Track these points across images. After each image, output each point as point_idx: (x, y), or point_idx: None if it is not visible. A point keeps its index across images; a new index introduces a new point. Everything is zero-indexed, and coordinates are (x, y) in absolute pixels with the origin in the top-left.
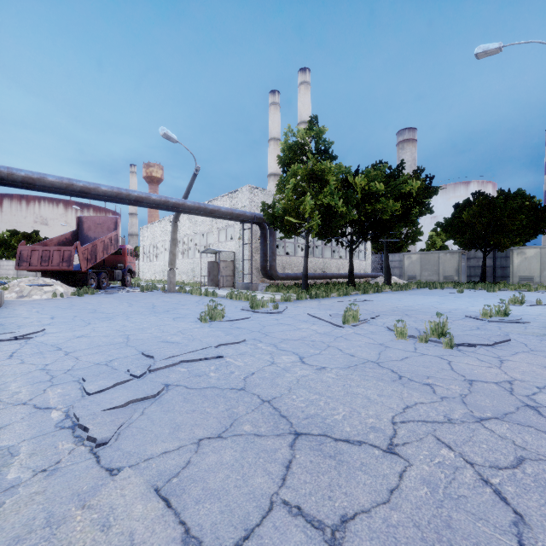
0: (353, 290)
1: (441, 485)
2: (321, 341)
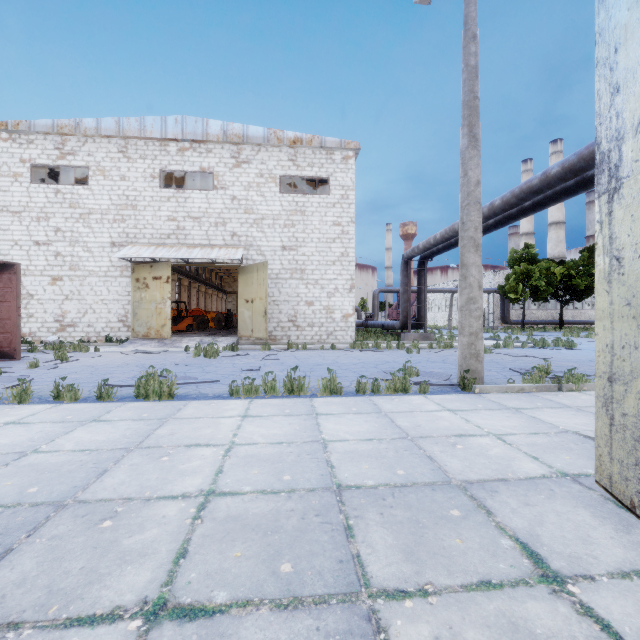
0: (556, 330)
1: None
2: None
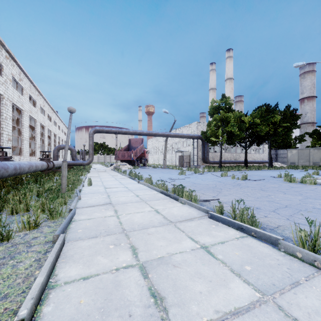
0: (244, 169)
1: (210, 186)
2: (210, 178)
